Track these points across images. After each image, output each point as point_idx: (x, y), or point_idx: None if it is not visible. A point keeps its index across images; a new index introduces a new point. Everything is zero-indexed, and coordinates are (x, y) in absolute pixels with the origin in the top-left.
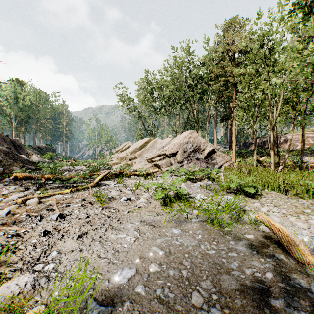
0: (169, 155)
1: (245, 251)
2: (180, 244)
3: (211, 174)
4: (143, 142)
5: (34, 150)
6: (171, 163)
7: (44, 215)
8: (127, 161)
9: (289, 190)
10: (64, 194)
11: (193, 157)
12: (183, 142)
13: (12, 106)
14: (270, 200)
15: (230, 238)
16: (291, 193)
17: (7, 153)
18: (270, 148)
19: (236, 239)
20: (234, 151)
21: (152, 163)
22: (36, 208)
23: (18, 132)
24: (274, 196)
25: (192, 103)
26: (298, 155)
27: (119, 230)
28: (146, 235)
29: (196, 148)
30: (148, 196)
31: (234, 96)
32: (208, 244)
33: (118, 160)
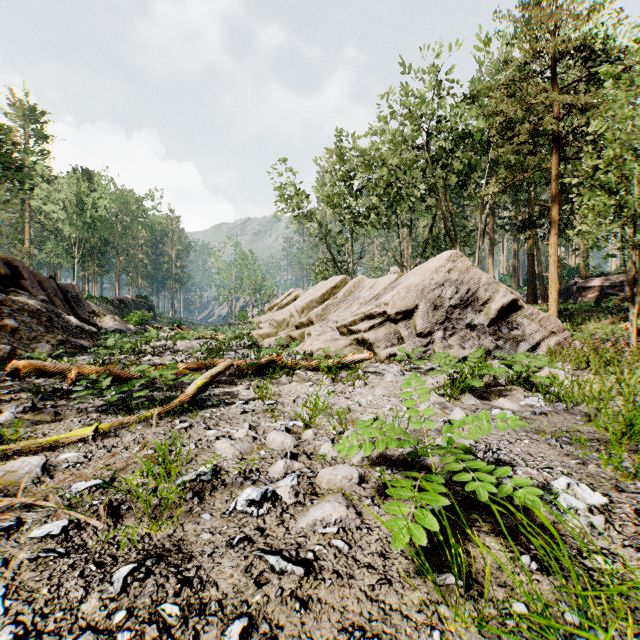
0: (395, 316)
1: None
2: None
3: (530, 372)
4: (328, 285)
5: (110, 306)
6: (400, 337)
7: None
8: (291, 329)
9: None
10: (69, 442)
11: (457, 321)
12: (432, 283)
13: (73, 221)
14: None
15: None
16: None
17: (36, 313)
18: None
19: None
20: (554, 306)
21: (352, 335)
22: None
23: (87, 272)
24: None
25: (440, 197)
26: None
27: None
28: None
29: (468, 297)
30: (350, 479)
31: (555, 169)
32: None
33: (272, 327)
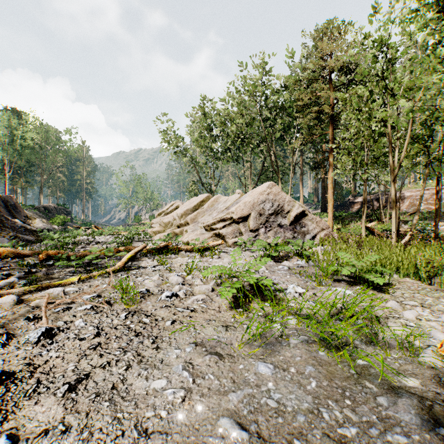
0: (237, 219)
1: (418, 427)
2: (277, 407)
3: (303, 249)
4: (198, 200)
5: (37, 212)
6: (240, 232)
7: (19, 329)
8: (174, 228)
9: (433, 276)
10: (67, 284)
11: (273, 222)
12: (259, 200)
13: (6, 148)
14: (409, 296)
15: (375, 388)
16: (436, 280)
17: None
18: (382, 209)
19: (387, 389)
20: (330, 214)
21: (212, 231)
22: (9, 314)
23: (16, 186)
24: (412, 286)
25: (268, 145)
26: (421, 219)
27: (154, 368)
28: (206, 380)
29: (278, 209)
30: (208, 289)
31: (331, 134)
32: (336, 405)
33: (161, 226)
